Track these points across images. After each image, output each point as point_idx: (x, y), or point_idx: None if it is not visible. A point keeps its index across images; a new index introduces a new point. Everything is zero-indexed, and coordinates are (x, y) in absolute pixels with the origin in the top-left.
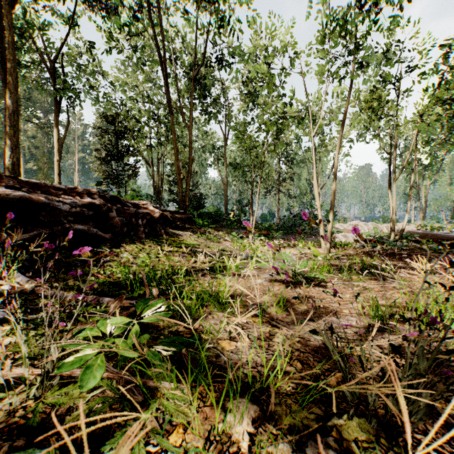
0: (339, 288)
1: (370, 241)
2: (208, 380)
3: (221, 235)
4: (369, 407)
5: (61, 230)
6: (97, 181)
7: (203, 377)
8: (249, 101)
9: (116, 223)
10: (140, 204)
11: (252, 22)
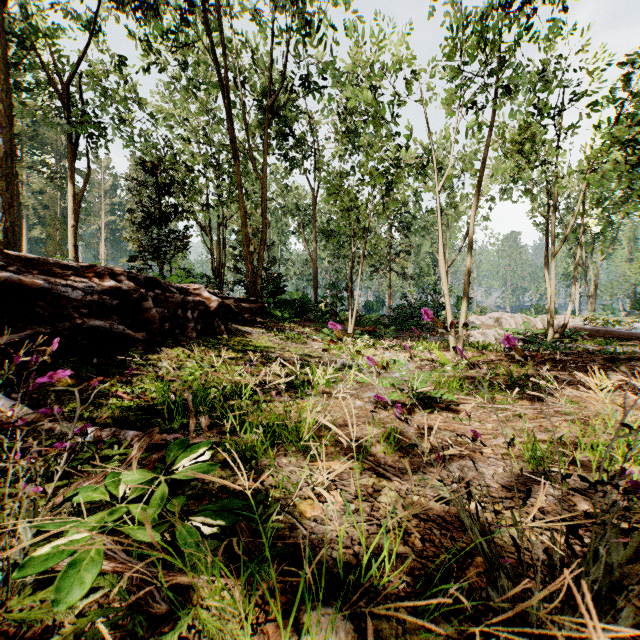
0: (477, 413)
1: (534, 358)
2: (272, 580)
3: (308, 332)
4: (529, 619)
5: (69, 329)
6: (130, 256)
7: (264, 575)
8: (348, 143)
9: (153, 317)
10: (189, 289)
11: (350, 27)
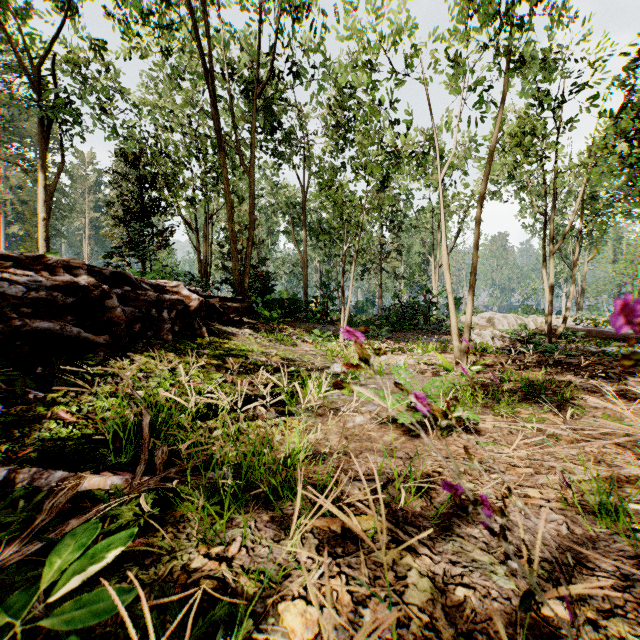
0: (502, 434)
1: None
2: None
3: (298, 333)
4: None
5: (5, 332)
6: (107, 252)
7: None
8: (339, 138)
9: (118, 318)
10: (166, 286)
11: None
